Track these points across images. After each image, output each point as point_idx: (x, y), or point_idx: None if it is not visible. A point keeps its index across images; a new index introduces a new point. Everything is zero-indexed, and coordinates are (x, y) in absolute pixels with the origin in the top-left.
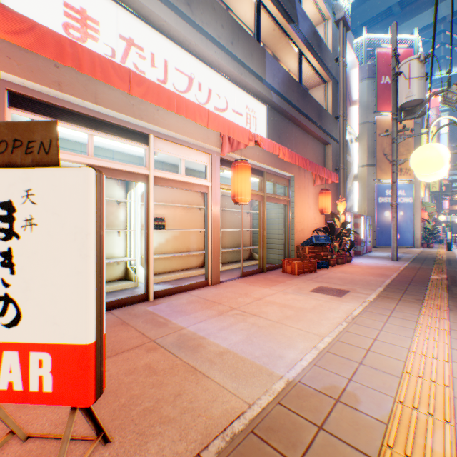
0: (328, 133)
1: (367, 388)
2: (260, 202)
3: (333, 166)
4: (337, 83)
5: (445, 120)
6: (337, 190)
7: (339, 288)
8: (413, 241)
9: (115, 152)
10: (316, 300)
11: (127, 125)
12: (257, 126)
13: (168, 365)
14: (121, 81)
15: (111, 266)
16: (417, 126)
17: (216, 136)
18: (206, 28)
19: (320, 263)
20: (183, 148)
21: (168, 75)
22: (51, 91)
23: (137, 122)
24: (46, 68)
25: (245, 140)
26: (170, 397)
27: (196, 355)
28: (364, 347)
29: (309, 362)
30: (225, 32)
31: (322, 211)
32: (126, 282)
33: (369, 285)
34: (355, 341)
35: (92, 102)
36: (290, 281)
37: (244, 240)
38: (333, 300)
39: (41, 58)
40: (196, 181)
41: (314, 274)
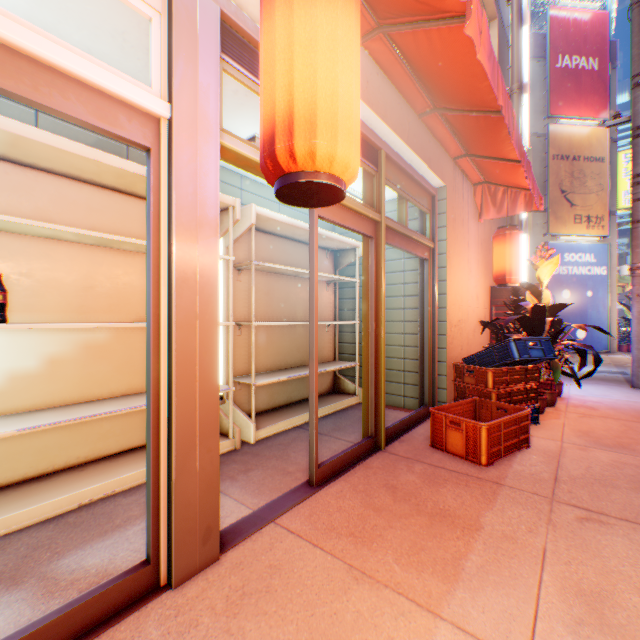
0: None
1: None
2: (367, 242)
3: None
4: (504, 30)
5: None
6: None
7: None
8: (607, 342)
9: None
10: None
11: None
12: None
13: None
14: None
15: None
16: (613, 144)
17: None
18: None
19: None
20: None
21: None
22: None
23: None
24: None
25: None
26: None
27: None
28: None
29: None
30: None
31: (503, 279)
32: None
33: None
34: None
35: None
36: (499, 519)
37: (320, 349)
38: None
39: None
40: (60, 50)
41: (532, 457)
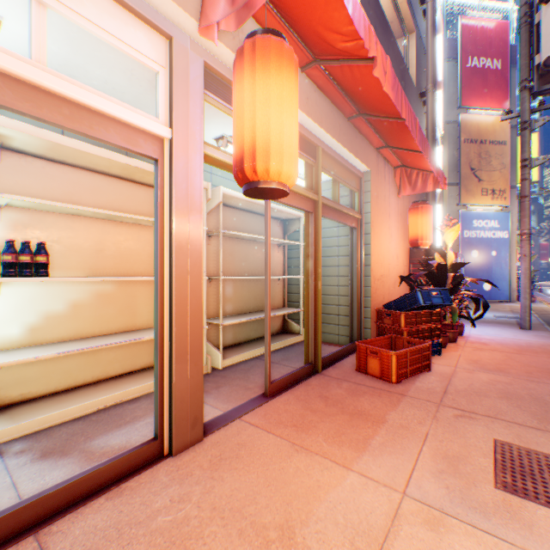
0: None
1: None
2: (308, 216)
3: None
4: (421, 40)
5: None
6: None
7: None
8: (509, 293)
9: None
10: None
11: None
12: None
13: None
14: None
15: None
16: (513, 130)
17: None
18: None
19: None
20: None
21: None
22: None
23: None
24: None
25: None
26: None
27: None
28: None
29: None
30: None
31: (416, 243)
32: None
33: None
34: None
35: None
36: (399, 416)
37: (272, 298)
38: None
39: None
40: (106, 102)
41: (431, 377)
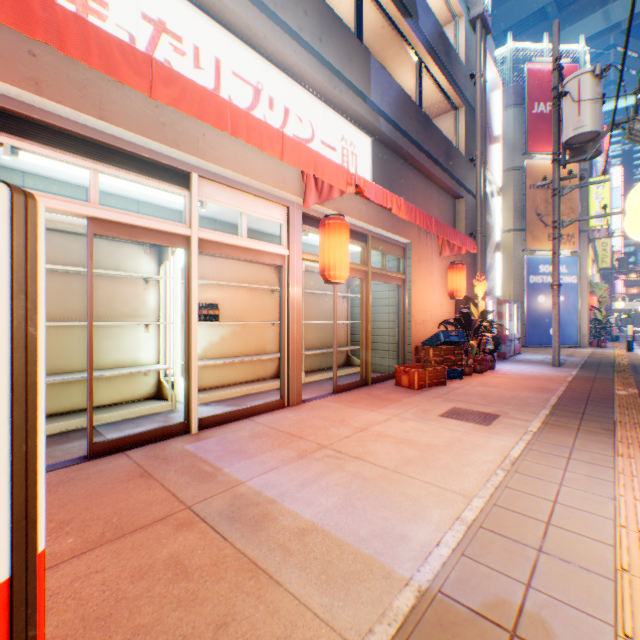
0: (459, 182)
1: (561, 604)
2: (362, 281)
3: (466, 229)
4: (472, 110)
5: (618, 169)
6: (472, 264)
7: (483, 410)
8: (578, 338)
9: (141, 203)
10: (451, 432)
11: (154, 156)
12: (358, 167)
13: (209, 557)
14: (135, 74)
15: (135, 378)
16: (583, 174)
17: (295, 180)
18: (280, 14)
19: (450, 371)
20: (245, 197)
21: (221, 82)
22: (22, 93)
23: (171, 152)
24: (13, 55)
25: (340, 183)
26: (206, 630)
27: (260, 537)
28: (540, 517)
29: (453, 549)
30: (310, 22)
31: (452, 295)
32: (157, 402)
33: (527, 405)
34: (524, 506)
35: (94, 116)
36: (409, 400)
37: (338, 338)
38: (476, 432)
39: (4, 37)
40: (266, 247)
41: (443, 388)
